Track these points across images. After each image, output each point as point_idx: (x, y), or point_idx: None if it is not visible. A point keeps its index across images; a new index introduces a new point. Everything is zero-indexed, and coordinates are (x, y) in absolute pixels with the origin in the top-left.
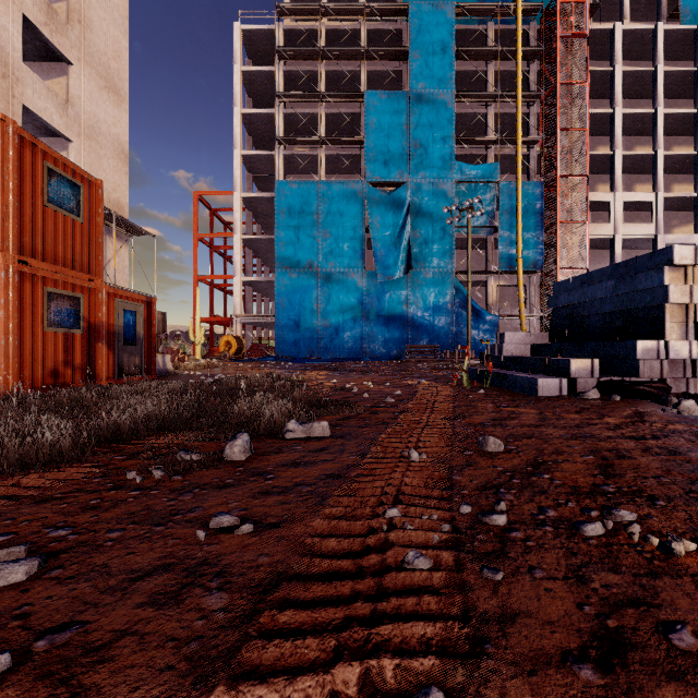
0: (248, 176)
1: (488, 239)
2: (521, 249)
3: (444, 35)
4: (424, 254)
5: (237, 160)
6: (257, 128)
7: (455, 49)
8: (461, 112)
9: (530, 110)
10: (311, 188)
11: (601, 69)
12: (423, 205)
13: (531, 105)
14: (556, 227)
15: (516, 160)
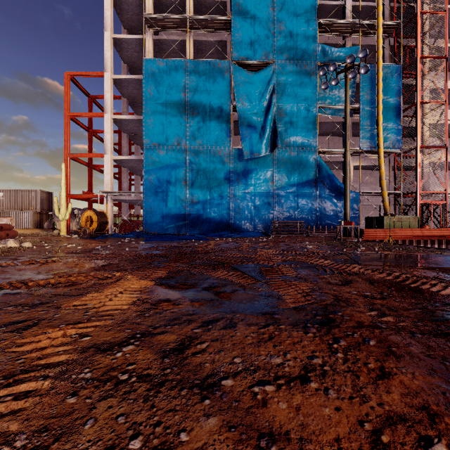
0: (123, 66)
1: None
2: (382, 128)
3: None
4: (289, 133)
5: (107, 42)
6: (131, 19)
7: None
8: (321, 4)
9: (385, 3)
10: (178, 66)
11: None
12: (288, 85)
13: None
14: (417, 107)
15: (377, 43)
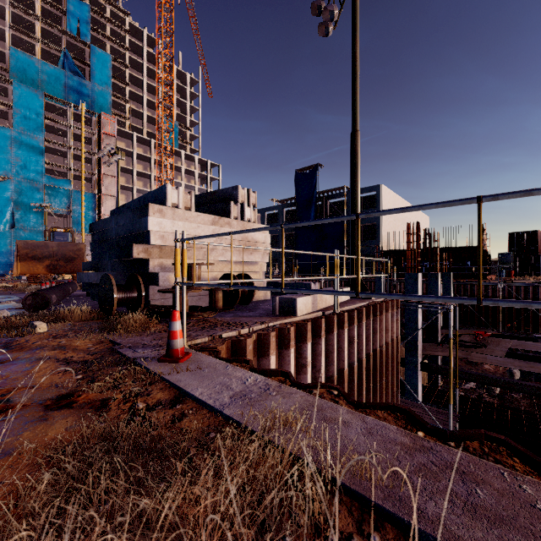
0: None
1: (68, 215)
2: (84, 224)
3: (38, 107)
4: (24, 220)
5: None
6: None
7: (45, 116)
8: (52, 147)
9: (92, 158)
10: None
11: (128, 149)
12: (23, 193)
13: (93, 156)
14: (102, 216)
15: (82, 182)
